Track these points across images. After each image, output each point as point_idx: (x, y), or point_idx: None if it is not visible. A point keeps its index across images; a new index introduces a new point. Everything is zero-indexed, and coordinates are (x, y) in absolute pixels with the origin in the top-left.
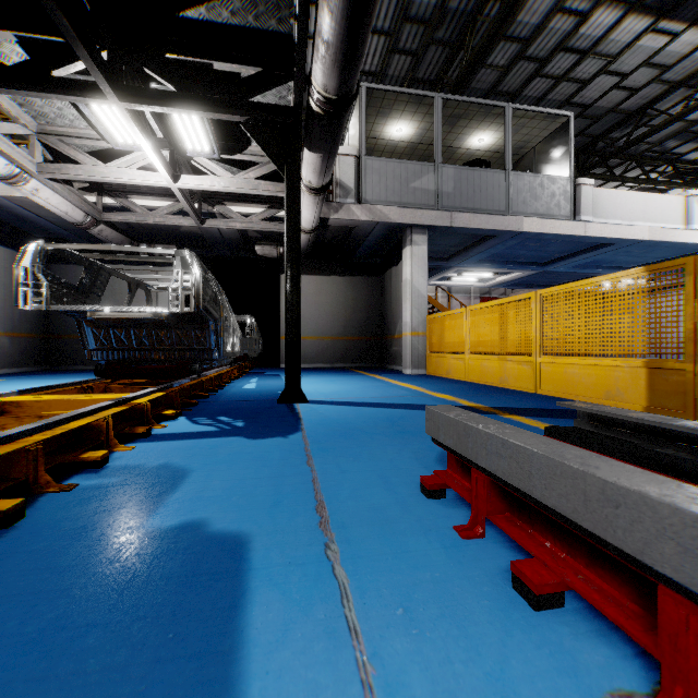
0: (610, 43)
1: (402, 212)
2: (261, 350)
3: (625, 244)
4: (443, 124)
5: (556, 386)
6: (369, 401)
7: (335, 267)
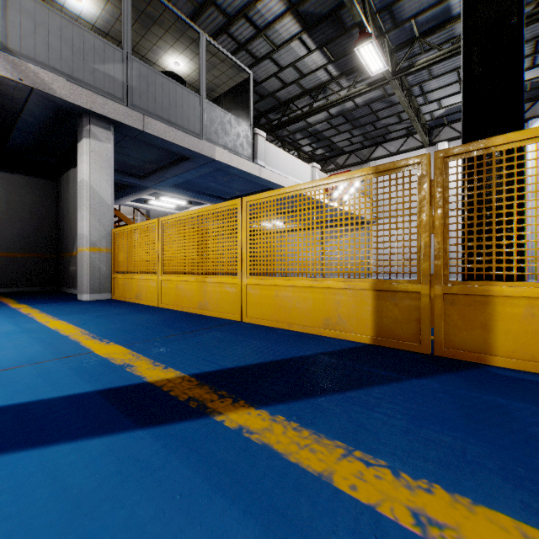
0: (275, 32)
1: (75, 89)
2: None
3: None
4: (135, 22)
5: (266, 313)
6: None
7: None
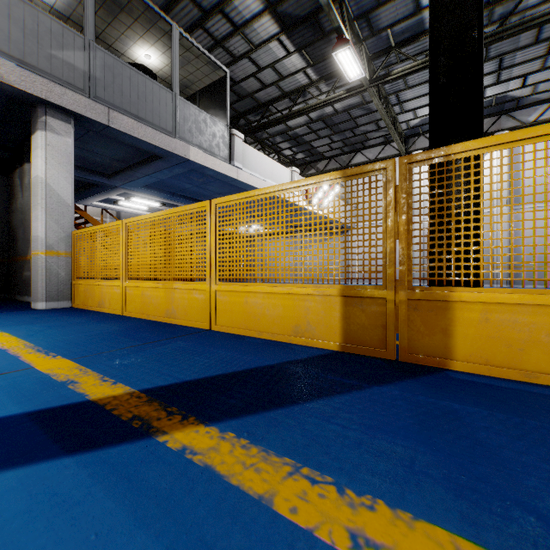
0: (253, 31)
1: (28, 75)
2: None
3: None
4: (100, 7)
5: (235, 320)
6: None
7: None
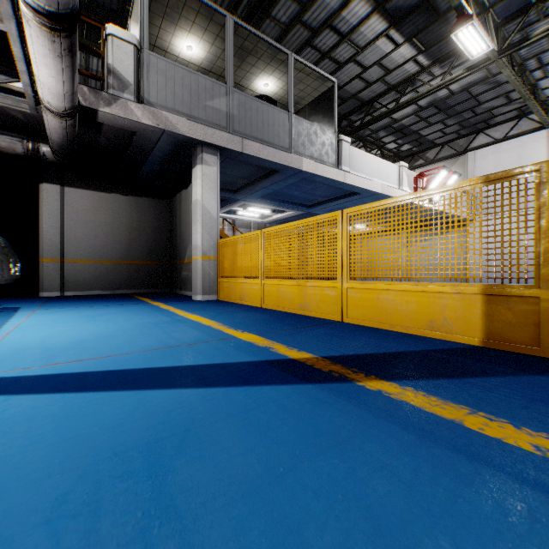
0: (360, 34)
1: (193, 125)
2: (16, 275)
3: (366, 195)
4: (233, 56)
5: (367, 314)
6: (127, 367)
7: (116, 184)
